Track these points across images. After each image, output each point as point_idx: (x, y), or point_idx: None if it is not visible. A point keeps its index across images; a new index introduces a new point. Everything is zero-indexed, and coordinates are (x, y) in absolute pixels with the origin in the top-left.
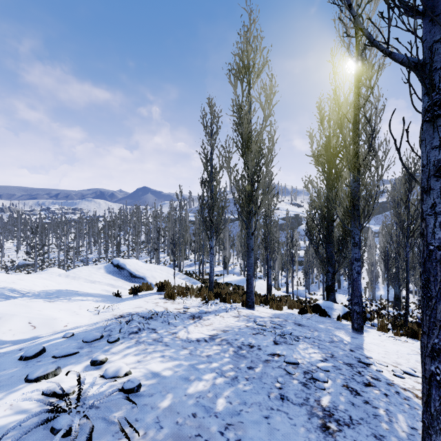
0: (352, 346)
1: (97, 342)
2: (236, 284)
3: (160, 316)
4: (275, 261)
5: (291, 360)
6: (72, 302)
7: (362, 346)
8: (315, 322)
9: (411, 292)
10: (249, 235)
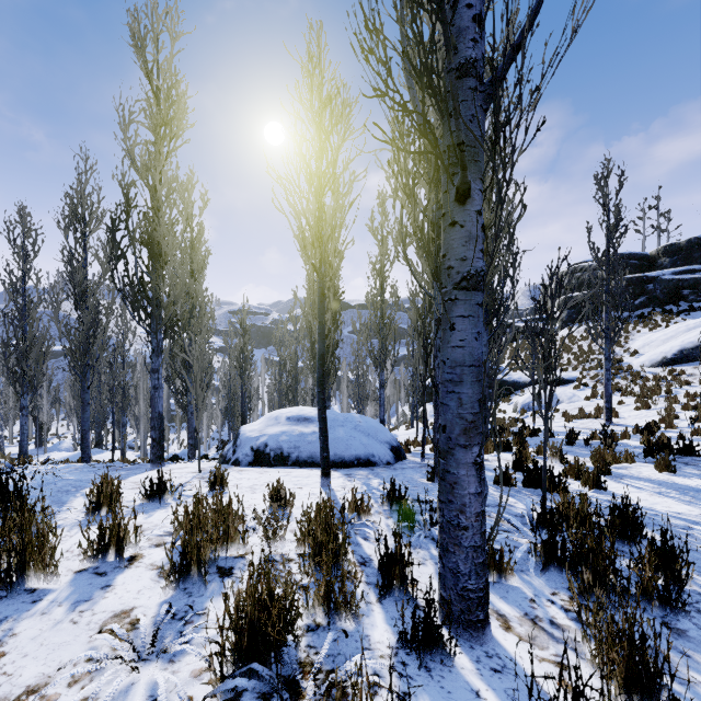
0: None
1: None
2: None
3: None
4: (141, 419)
5: (110, 465)
6: None
7: None
8: None
9: None
10: (84, 389)
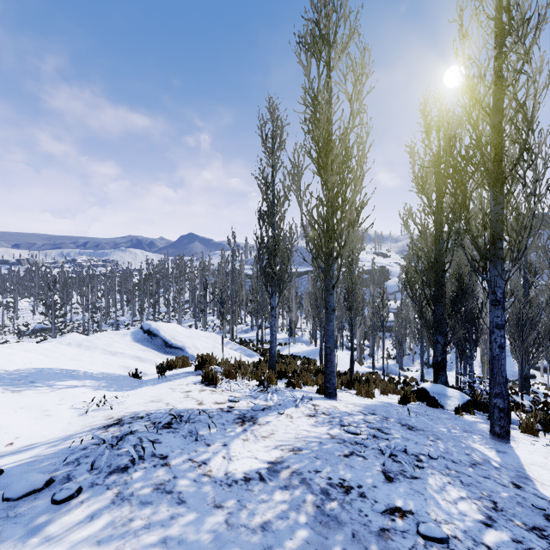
0: (510, 473)
1: (29, 502)
2: (305, 356)
3: (187, 420)
4: (357, 326)
5: (432, 532)
6: (52, 390)
7: (525, 472)
8: (428, 420)
9: (538, 369)
10: (328, 288)
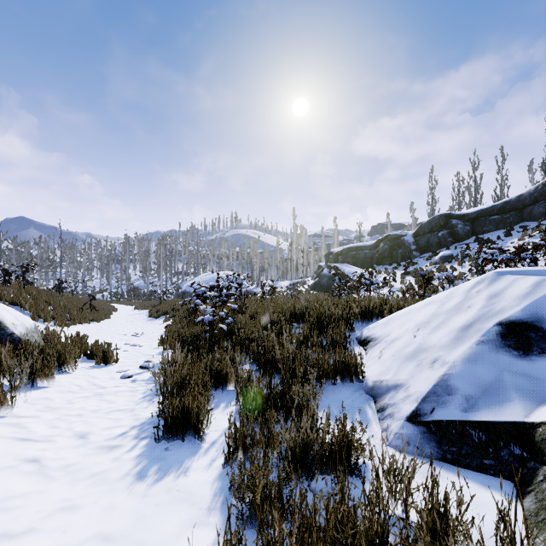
0: None
1: None
2: None
3: None
4: None
5: None
6: None
7: None
8: None
9: None
10: None
